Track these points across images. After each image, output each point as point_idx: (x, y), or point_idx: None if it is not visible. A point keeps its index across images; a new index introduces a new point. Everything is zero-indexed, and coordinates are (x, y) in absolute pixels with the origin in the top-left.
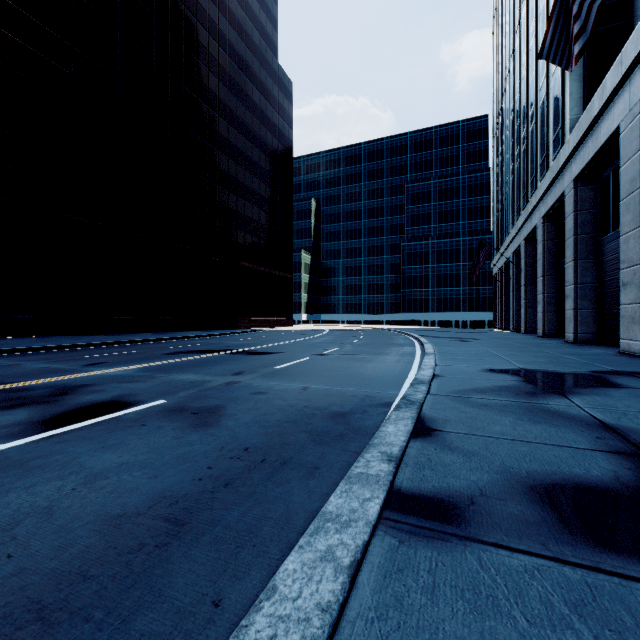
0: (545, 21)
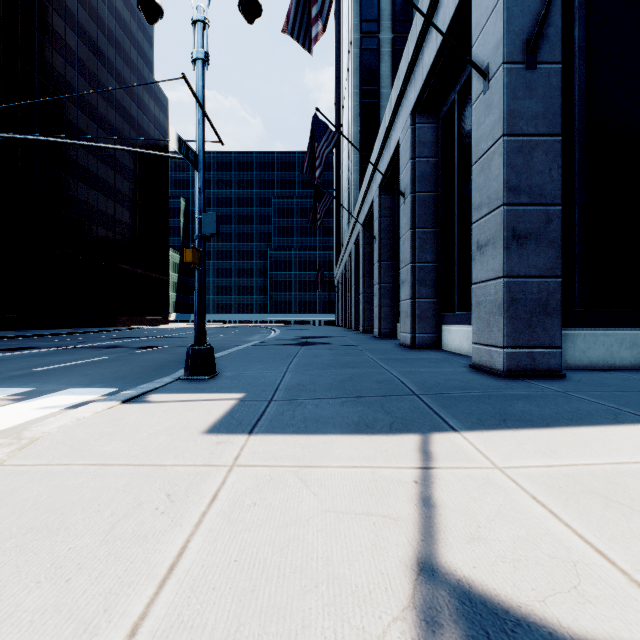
0: (348, 143)
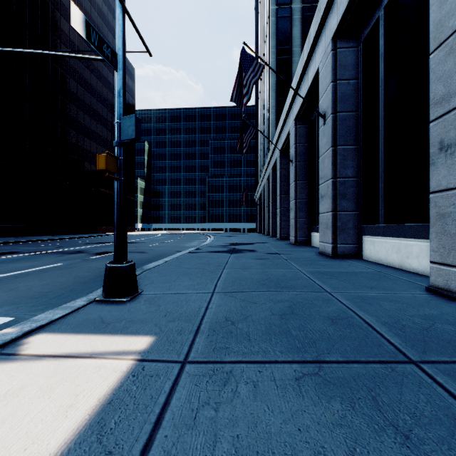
0: (266, 92)
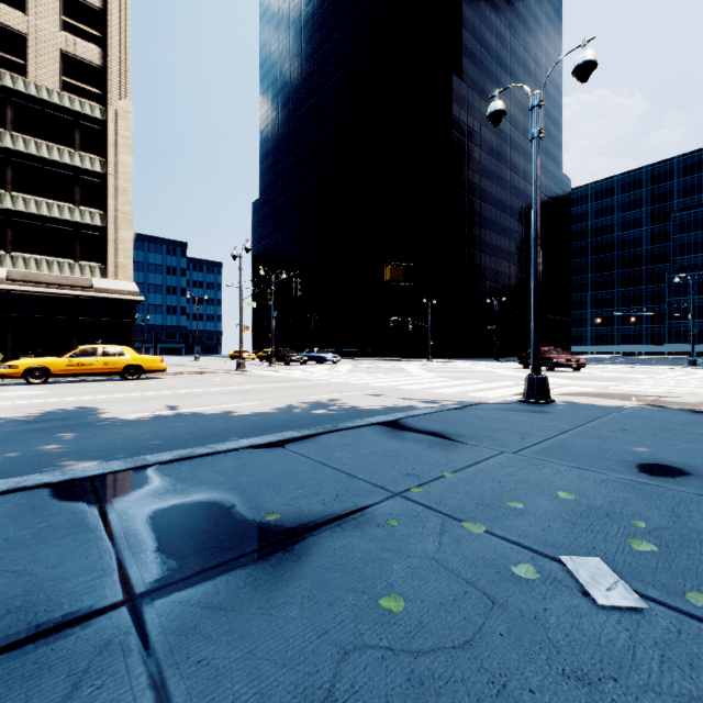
0: None
